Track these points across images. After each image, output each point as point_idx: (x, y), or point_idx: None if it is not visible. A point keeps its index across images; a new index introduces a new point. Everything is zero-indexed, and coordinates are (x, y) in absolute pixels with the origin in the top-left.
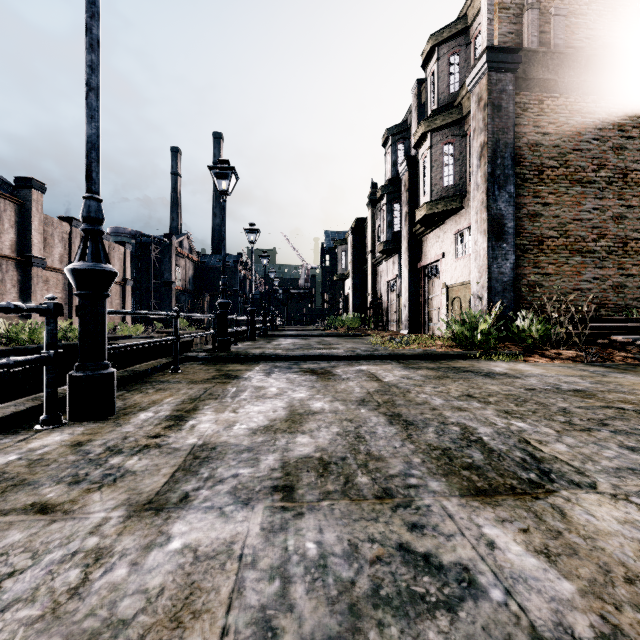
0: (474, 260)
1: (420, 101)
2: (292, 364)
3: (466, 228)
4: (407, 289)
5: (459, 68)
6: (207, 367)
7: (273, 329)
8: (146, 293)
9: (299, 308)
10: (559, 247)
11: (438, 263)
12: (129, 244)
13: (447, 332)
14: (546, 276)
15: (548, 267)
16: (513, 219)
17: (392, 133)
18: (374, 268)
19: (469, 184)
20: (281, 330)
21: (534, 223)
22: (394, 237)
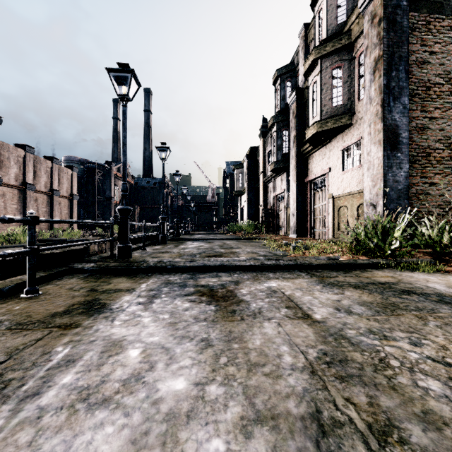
0: (367, 170)
1: (306, 42)
2: (188, 278)
3: (354, 143)
4: (295, 200)
5: (346, 0)
6: (83, 284)
7: (185, 233)
8: (92, 206)
9: (207, 217)
10: (444, 158)
11: (323, 177)
12: (76, 168)
13: (333, 237)
14: (433, 185)
15: (434, 177)
16: (407, 129)
17: (281, 73)
18: (265, 185)
19: (358, 102)
20: (192, 234)
21: (422, 136)
22: (283, 158)
